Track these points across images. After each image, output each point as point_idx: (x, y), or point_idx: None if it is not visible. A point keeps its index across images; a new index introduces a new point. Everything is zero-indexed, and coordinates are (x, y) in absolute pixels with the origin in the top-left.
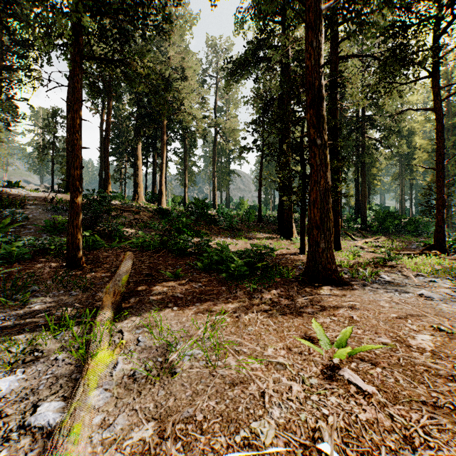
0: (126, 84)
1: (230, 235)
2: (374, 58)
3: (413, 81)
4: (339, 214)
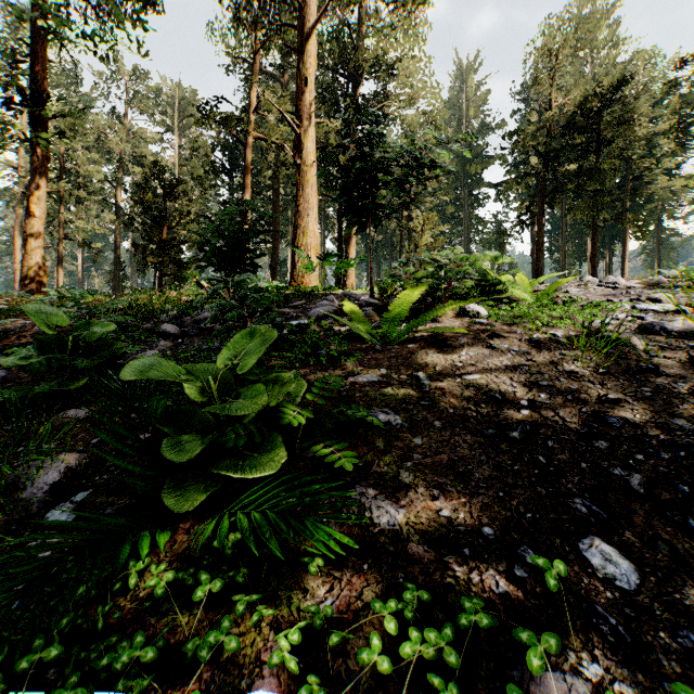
0: None
1: None
2: None
3: None
4: None
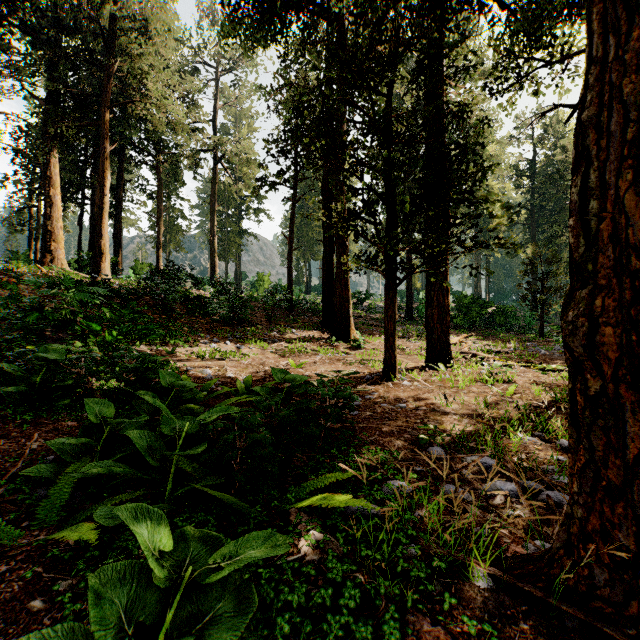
0: (24, 32)
1: (233, 335)
2: (502, 9)
3: (567, 57)
4: (448, 292)
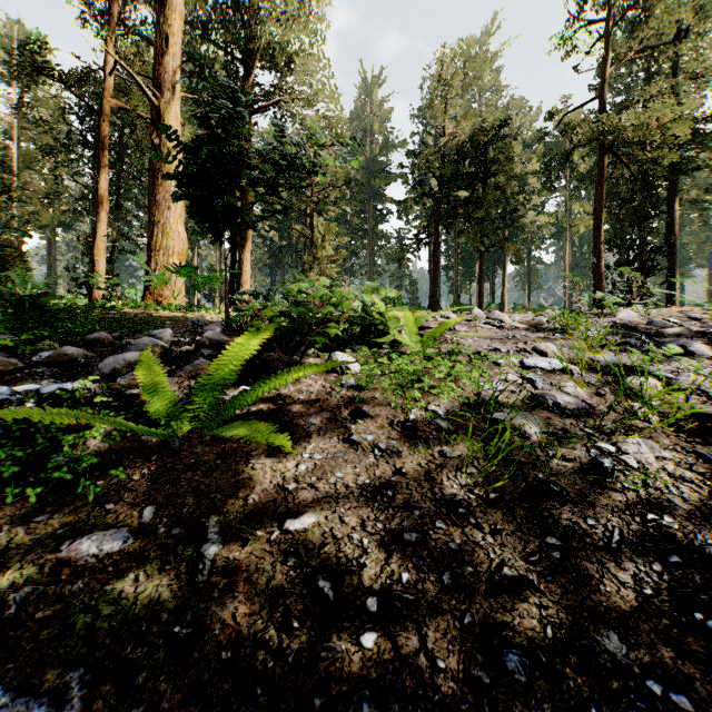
0: None
1: None
2: None
3: None
4: None
